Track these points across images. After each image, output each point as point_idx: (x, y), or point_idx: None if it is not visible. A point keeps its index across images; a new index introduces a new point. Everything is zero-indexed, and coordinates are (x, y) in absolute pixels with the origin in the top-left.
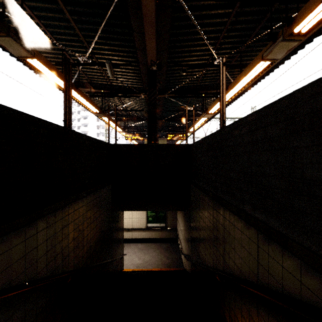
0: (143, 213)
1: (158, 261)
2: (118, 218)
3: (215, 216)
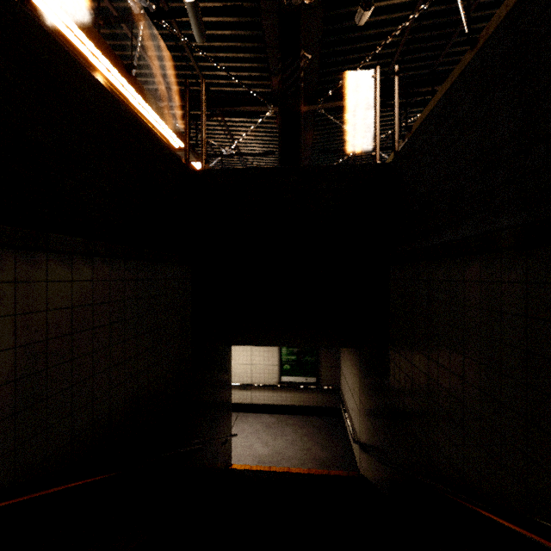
0: (272, 355)
1: (303, 452)
2: (219, 358)
3: (546, 309)
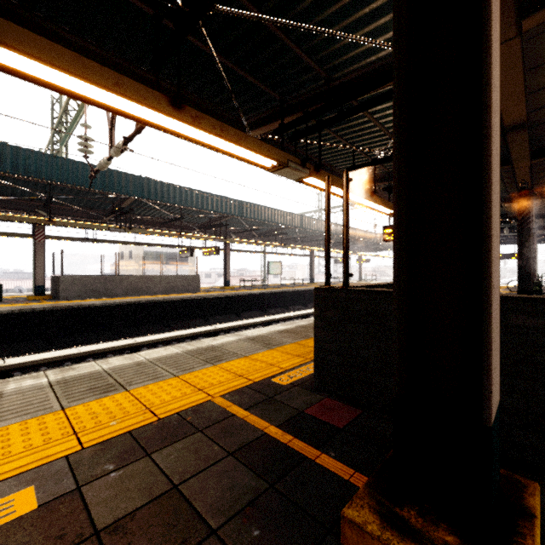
0: None
1: None
2: None
3: None
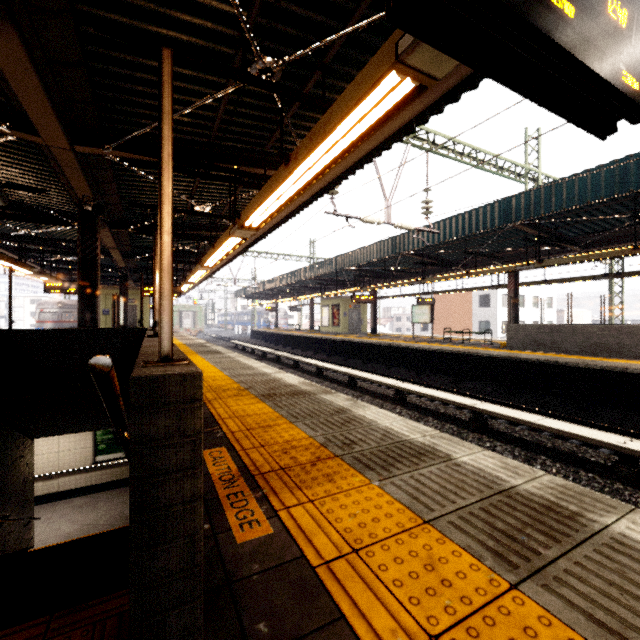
0: (85, 438)
1: (115, 517)
2: (21, 453)
3: None
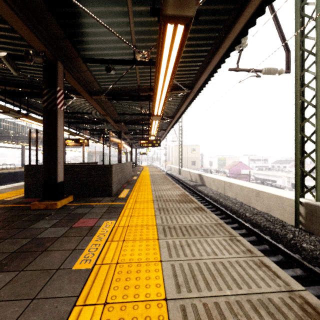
0: None
1: None
2: None
3: None
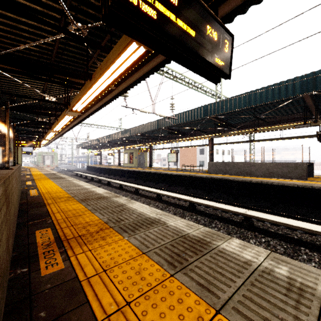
0: None
1: None
2: None
3: None
